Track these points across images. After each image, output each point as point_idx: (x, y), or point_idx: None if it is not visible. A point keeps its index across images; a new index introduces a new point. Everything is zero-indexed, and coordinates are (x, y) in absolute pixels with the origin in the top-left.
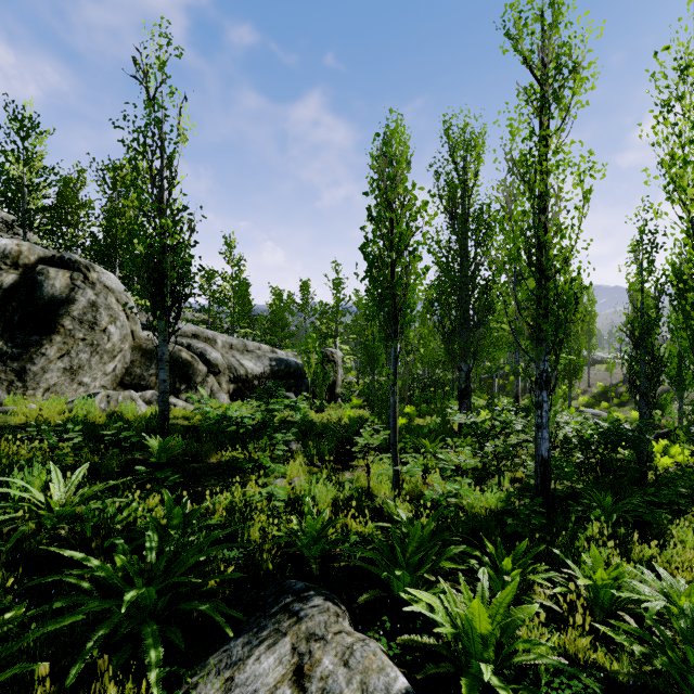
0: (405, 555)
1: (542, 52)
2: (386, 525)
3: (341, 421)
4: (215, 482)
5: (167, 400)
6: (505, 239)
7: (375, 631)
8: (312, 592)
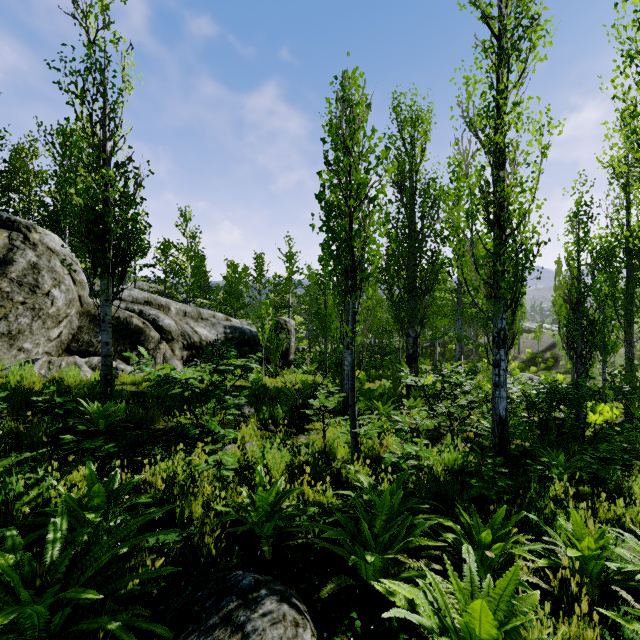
0: (372, 531)
1: (500, 7)
2: (346, 493)
3: (295, 383)
4: (158, 450)
5: (110, 364)
6: (449, 213)
7: (342, 633)
8: (264, 591)
